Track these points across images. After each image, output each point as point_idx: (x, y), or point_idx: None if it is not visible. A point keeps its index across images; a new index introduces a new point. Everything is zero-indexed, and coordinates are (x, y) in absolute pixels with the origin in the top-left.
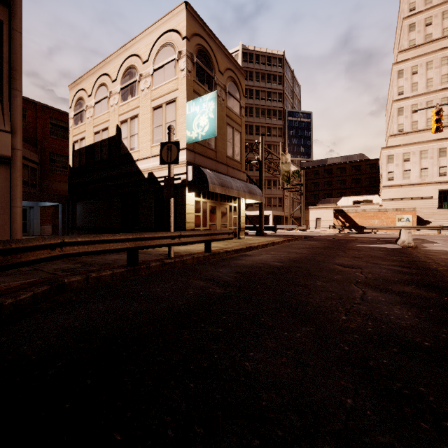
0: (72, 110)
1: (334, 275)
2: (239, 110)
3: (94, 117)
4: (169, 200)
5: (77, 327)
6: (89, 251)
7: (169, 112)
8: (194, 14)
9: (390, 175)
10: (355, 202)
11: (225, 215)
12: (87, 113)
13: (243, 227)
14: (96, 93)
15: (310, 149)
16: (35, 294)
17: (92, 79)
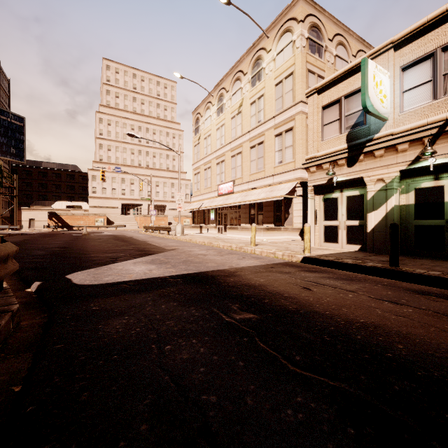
0: None
1: (44, 241)
2: None
3: None
4: None
5: None
6: None
7: None
8: None
9: (94, 189)
10: (68, 206)
11: None
12: None
13: None
14: None
15: (23, 152)
16: None
17: None
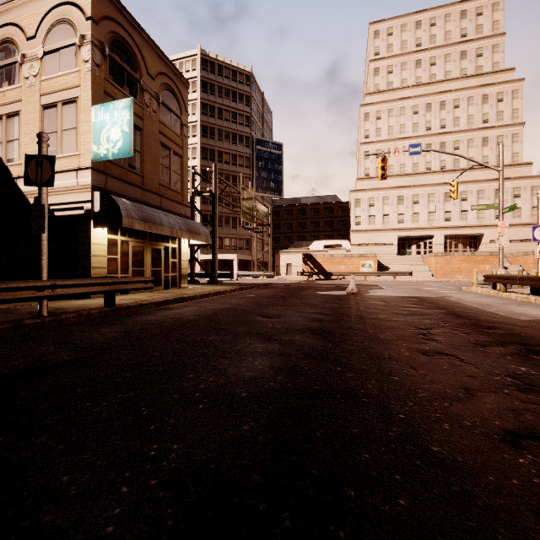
0: None
1: (242, 327)
2: (179, 128)
3: None
4: (39, 236)
5: None
6: None
7: (66, 115)
8: None
9: (357, 219)
10: (326, 247)
11: (158, 258)
12: None
13: (185, 274)
14: None
15: (281, 185)
16: None
17: None
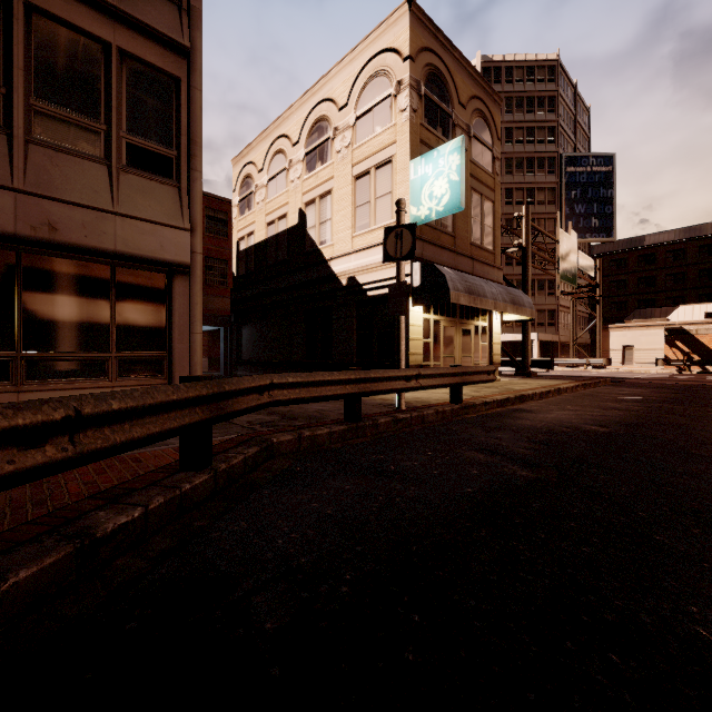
0: (236, 195)
1: None
2: (490, 165)
3: (267, 200)
4: (399, 318)
5: (333, 517)
6: (302, 398)
7: (380, 180)
8: (421, 17)
9: None
10: (710, 315)
11: (467, 341)
12: (257, 196)
13: (497, 362)
14: (269, 165)
15: (611, 220)
16: (246, 458)
17: (263, 146)
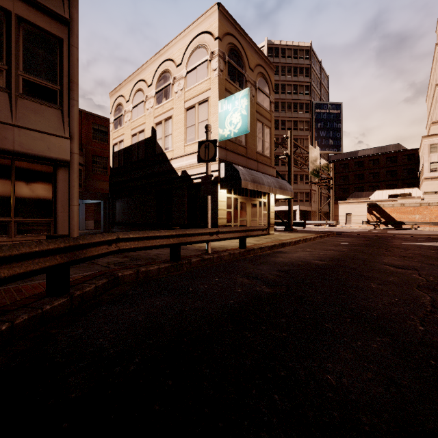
0: (112, 116)
1: (388, 277)
2: (268, 106)
3: (132, 120)
4: (207, 197)
5: (142, 322)
6: (139, 247)
7: (201, 111)
8: (226, 14)
9: (433, 166)
10: (391, 196)
11: (254, 211)
12: (126, 117)
13: (272, 223)
14: (133, 98)
15: (339, 141)
16: (97, 286)
17: (129, 86)
